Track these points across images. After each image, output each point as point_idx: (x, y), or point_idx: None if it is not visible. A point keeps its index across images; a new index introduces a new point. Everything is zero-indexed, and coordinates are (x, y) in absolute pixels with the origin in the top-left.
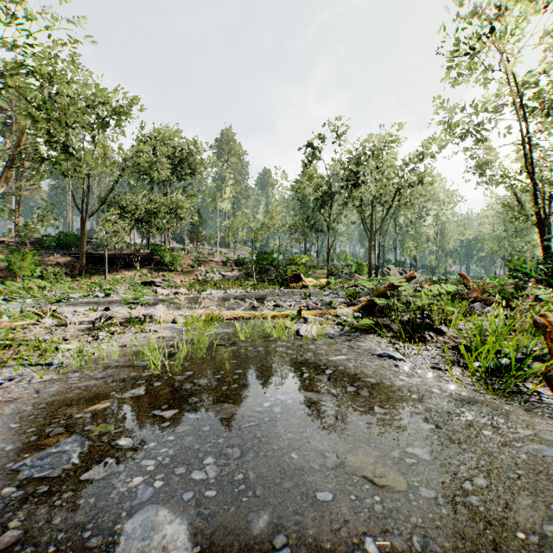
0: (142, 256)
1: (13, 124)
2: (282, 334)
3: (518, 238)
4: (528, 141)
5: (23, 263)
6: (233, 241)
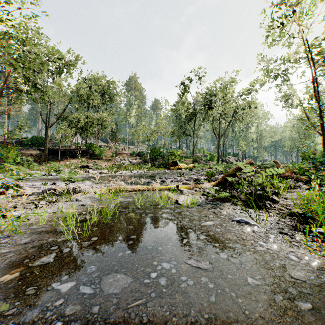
0: (82, 150)
1: (6, 72)
2: (166, 203)
3: (306, 139)
4: (315, 80)
5: (8, 155)
6: (136, 141)
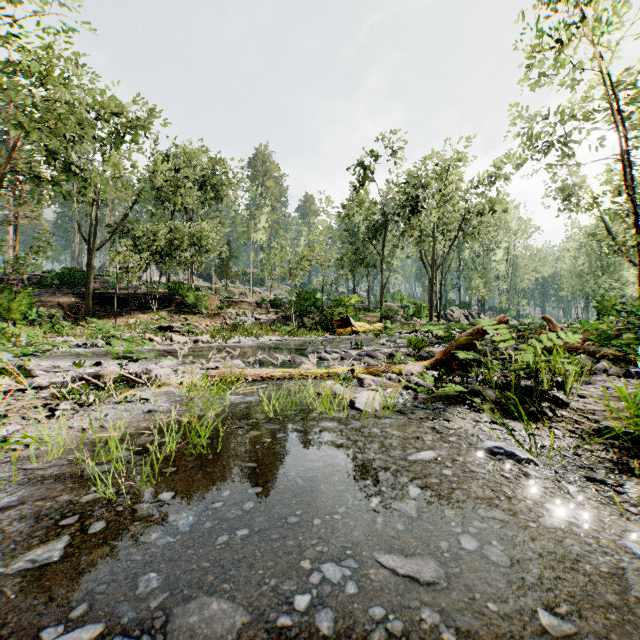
0: (160, 296)
1: (10, 141)
2: (329, 406)
3: (604, 274)
4: (627, 155)
5: (12, 305)
6: (269, 278)
